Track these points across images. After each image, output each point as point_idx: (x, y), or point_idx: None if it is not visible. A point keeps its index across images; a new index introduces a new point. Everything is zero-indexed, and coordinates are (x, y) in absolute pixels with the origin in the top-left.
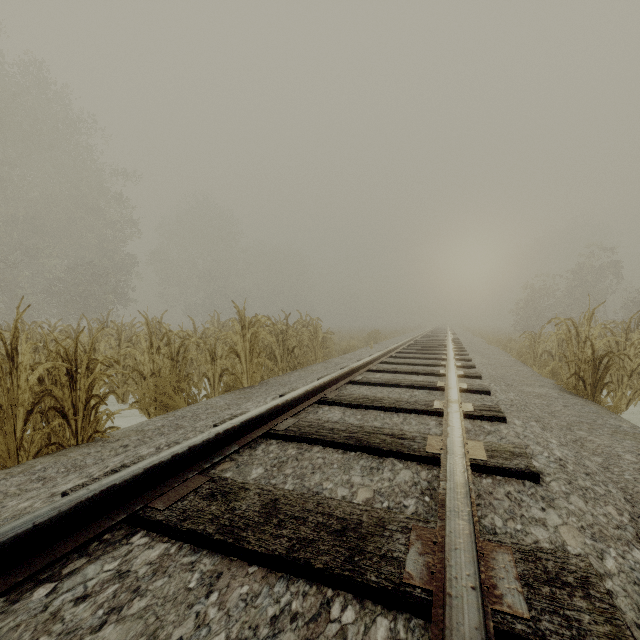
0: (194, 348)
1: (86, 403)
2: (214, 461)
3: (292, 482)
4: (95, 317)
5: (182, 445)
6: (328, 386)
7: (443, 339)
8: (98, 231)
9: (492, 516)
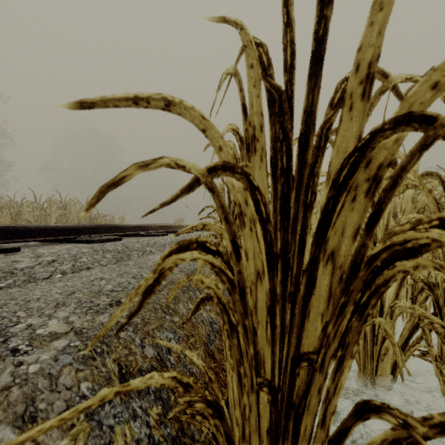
0: None
1: None
2: None
3: None
4: None
5: None
6: None
7: None
8: None
9: None
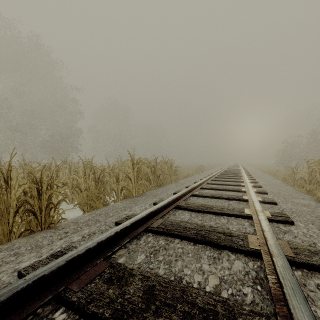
0: (108, 175)
1: (46, 207)
2: (114, 250)
3: (163, 268)
4: (62, 158)
5: (93, 241)
6: (180, 198)
7: (238, 170)
8: (64, 117)
9: (314, 309)
